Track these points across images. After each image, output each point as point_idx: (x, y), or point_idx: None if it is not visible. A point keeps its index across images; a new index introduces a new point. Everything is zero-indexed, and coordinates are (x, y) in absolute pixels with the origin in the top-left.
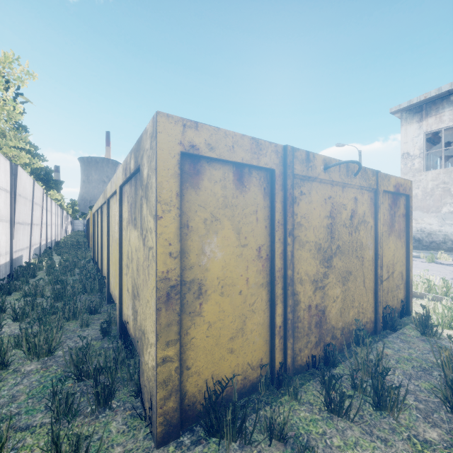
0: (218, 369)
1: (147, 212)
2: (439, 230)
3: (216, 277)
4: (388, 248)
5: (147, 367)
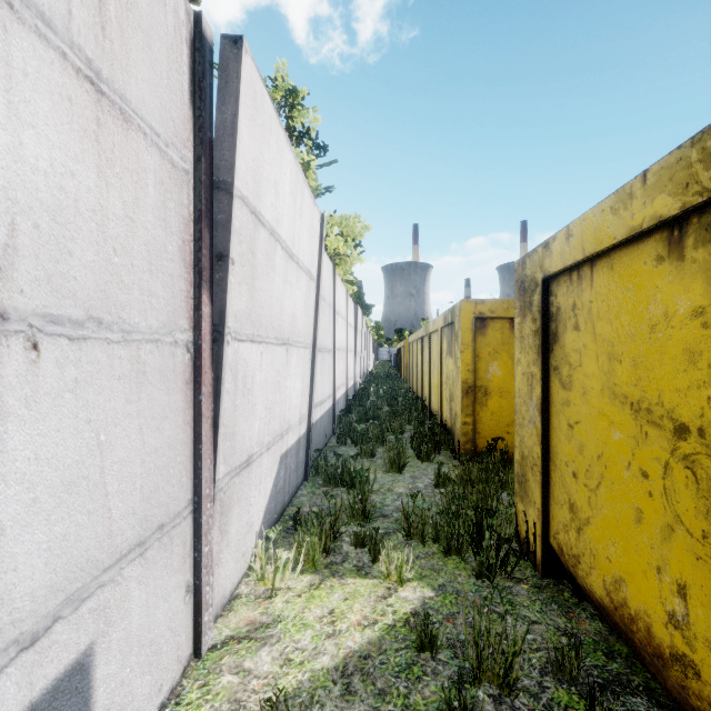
0: (498, 441)
1: (457, 349)
2: None
3: (496, 386)
4: None
5: (457, 430)
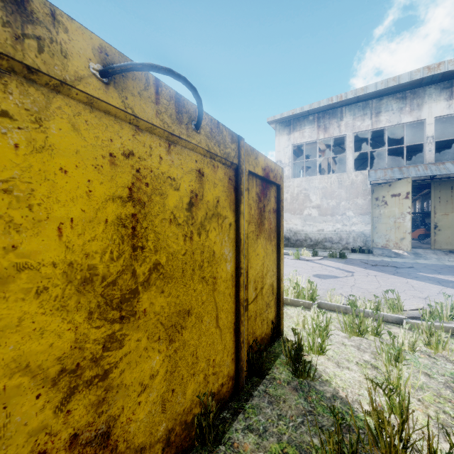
0: None
1: None
2: (302, 230)
3: None
4: (256, 256)
5: None
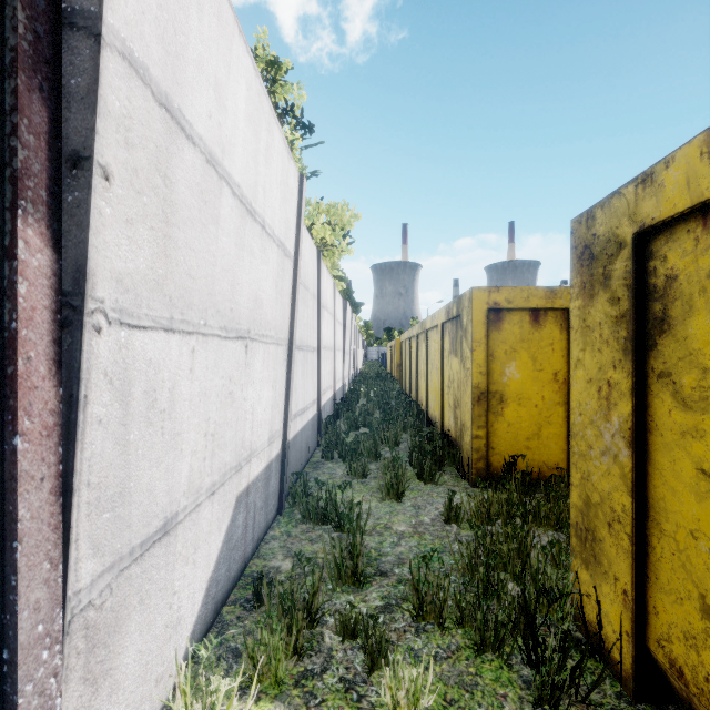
0: (516, 457)
1: (466, 347)
2: None
3: (514, 391)
4: None
5: (466, 444)
